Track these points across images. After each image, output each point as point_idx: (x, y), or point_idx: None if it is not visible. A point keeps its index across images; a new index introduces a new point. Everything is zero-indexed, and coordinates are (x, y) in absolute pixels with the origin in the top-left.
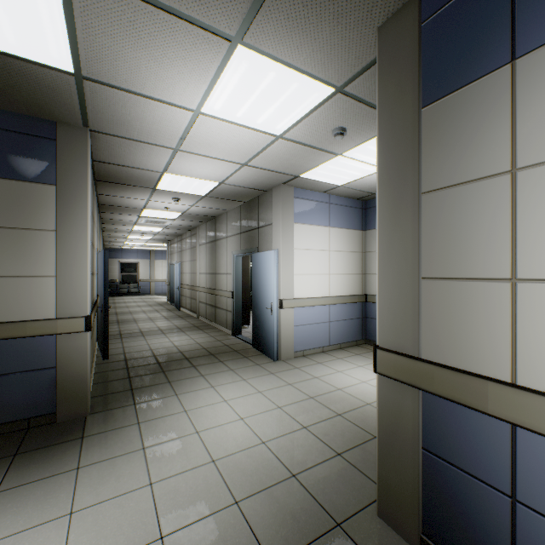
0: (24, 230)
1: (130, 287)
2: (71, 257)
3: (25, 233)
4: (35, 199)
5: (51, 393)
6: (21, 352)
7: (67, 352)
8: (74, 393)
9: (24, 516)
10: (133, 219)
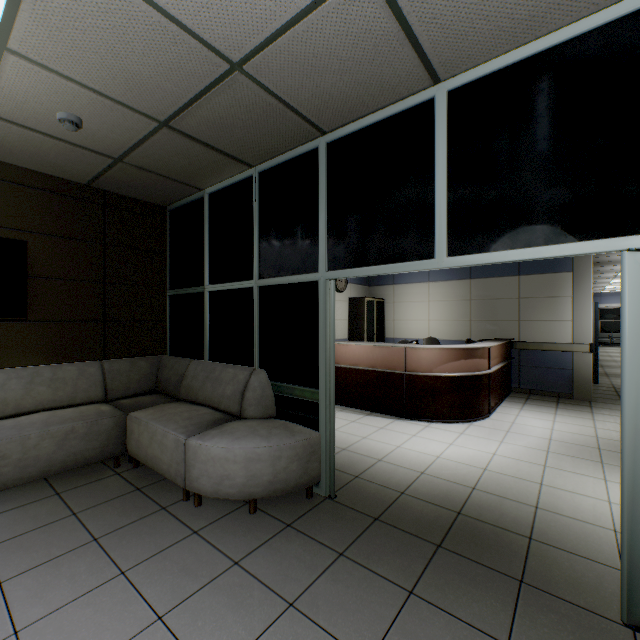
0: (555, 297)
1: (611, 336)
2: (580, 310)
3: (556, 299)
4: (560, 281)
5: (569, 383)
6: (554, 359)
7: (578, 362)
8: (582, 386)
9: (571, 414)
10: (617, 267)
